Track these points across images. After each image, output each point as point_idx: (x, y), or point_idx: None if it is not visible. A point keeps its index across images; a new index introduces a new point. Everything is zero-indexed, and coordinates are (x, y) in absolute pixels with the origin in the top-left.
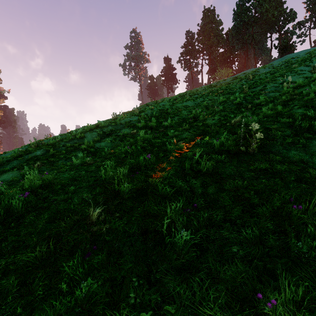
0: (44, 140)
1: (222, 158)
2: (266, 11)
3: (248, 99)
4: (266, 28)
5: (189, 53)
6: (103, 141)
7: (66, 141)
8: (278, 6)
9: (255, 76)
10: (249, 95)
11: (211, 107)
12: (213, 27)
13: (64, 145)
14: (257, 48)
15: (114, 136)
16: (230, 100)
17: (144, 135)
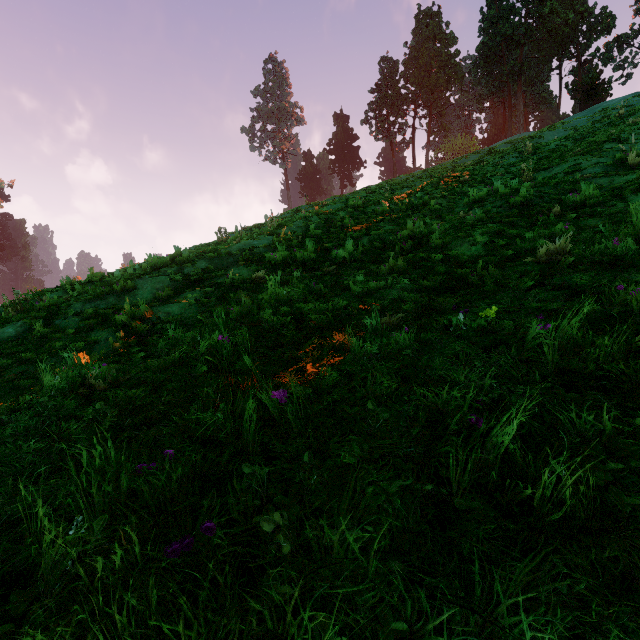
0: (52, 292)
1: (606, 424)
2: (552, 12)
3: (545, 193)
4: (551, 49)
5: (387, 103)
6: (178, 302)
7: (89, 300)
8: (577, 2)
9: (539, 146)
10: (545, 184)
11: (450, 214)
12: (437, 48)
13: (79, 312)
14: (531, 93)
15: (208, 285)
16: (499, 196)
17: (279, 289)
